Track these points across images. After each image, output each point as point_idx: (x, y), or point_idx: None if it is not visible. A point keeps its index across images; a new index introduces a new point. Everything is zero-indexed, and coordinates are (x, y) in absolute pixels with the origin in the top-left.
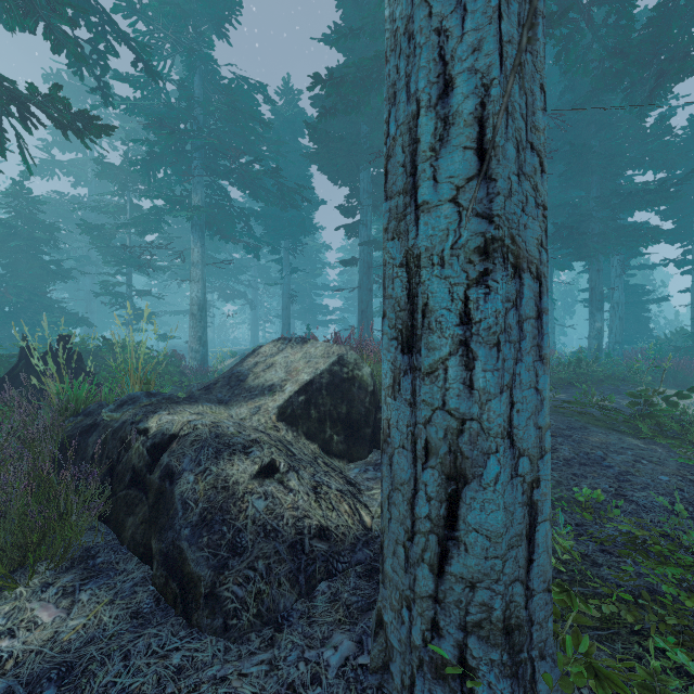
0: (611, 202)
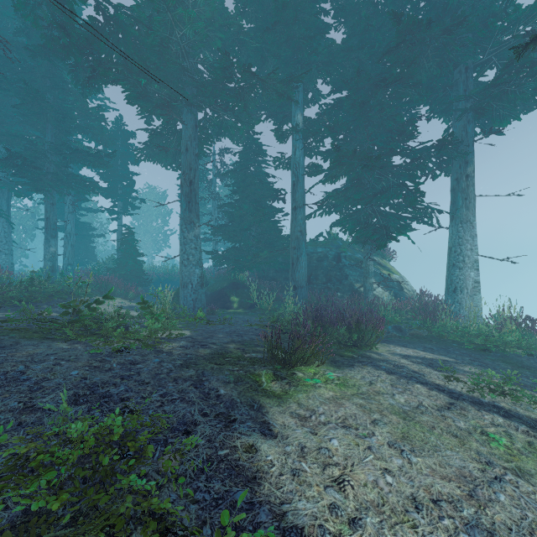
0: (63, 151)
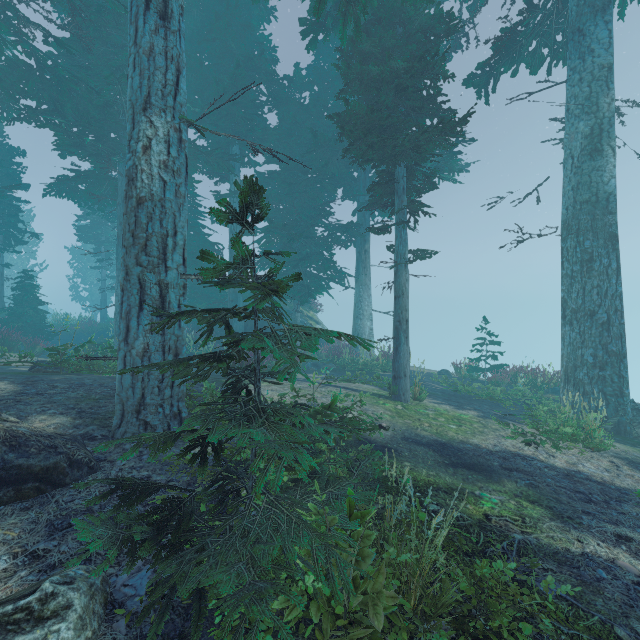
0: None
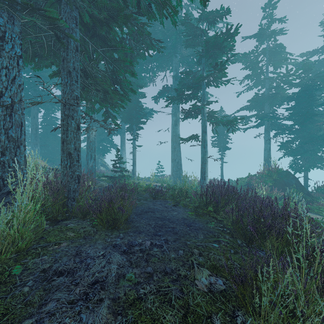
0: None
